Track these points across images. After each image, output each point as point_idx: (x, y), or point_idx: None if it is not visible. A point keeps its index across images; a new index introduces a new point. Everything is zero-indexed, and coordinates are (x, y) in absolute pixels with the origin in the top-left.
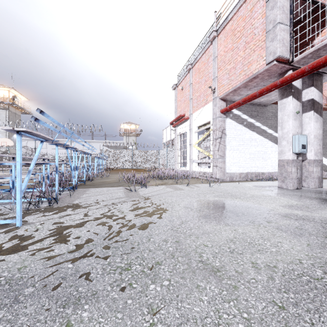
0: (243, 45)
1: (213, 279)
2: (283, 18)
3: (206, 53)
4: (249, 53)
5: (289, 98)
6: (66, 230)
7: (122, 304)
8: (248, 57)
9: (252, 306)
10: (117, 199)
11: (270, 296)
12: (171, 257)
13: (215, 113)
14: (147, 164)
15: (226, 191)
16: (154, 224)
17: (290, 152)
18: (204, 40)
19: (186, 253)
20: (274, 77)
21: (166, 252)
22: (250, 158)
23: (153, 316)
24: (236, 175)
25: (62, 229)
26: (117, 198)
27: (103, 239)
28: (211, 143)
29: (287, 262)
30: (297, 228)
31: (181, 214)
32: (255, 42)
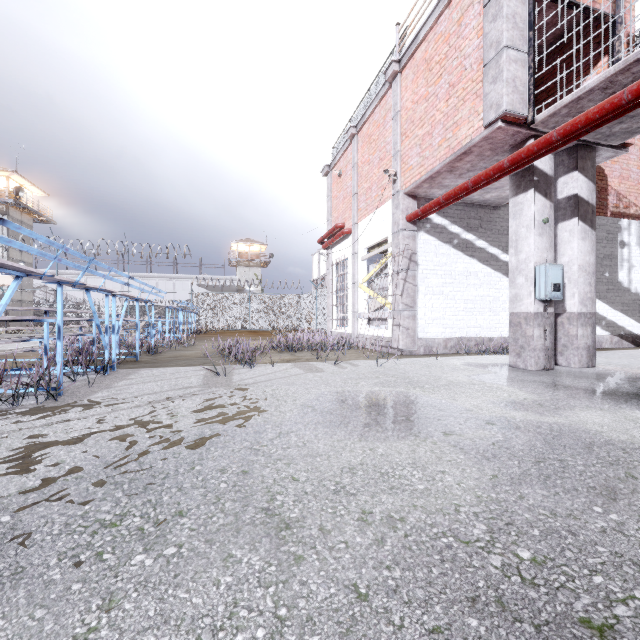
0: (445, 90)
1: (266, 544)
2: (514, 38)
3: (382, 106)
4: (456, 106)
5: (529, 194)
6: (42, 449)
7: (58, 592)
8: (454, 114)
9: (307, 595)
10: (182, 389)
11: (354, 575)
12: (214, 501)
13: (396, 221)
14: (280, 322)
15: (404, 375)
16: (222, 437)
17: (531, 298)
18: (378, 79)
19: (247, 493)
20: (503, 153)
21: (209, 492)
22: (466, 310)
23: (103, 613)
24: (438, 343)
25: (35, 449)
26: (182, 388)
27: (103, 468)
28: (391, 280)
29: (430, 511)
30: (495, 444)
31: (287, 418)
32: (465, 83)
